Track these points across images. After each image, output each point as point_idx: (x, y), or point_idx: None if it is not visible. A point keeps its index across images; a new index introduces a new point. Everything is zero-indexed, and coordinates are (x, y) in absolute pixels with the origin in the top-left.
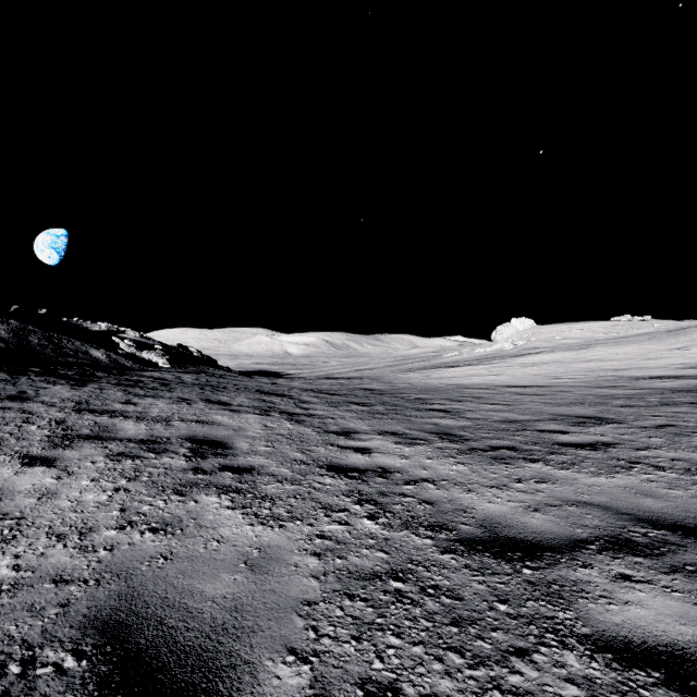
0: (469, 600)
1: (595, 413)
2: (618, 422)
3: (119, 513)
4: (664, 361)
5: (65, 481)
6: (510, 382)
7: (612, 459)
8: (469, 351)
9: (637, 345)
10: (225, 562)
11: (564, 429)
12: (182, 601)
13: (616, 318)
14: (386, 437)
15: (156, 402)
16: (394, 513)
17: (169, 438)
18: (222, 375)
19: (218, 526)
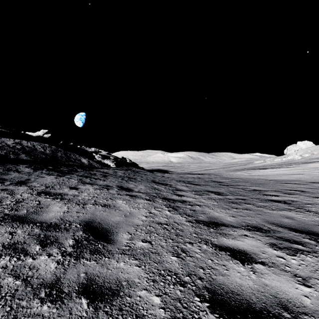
0: None
1: None
2: None
3: None
4: None
5: None
6: (315, 180)
7: None
8: (271, 160)
9: None
10: None
11: None
12: None
13: None
14: (255, 234)
15: (90, 188)
16: None
17: (71, 223)
18: (138, 171)
19: None
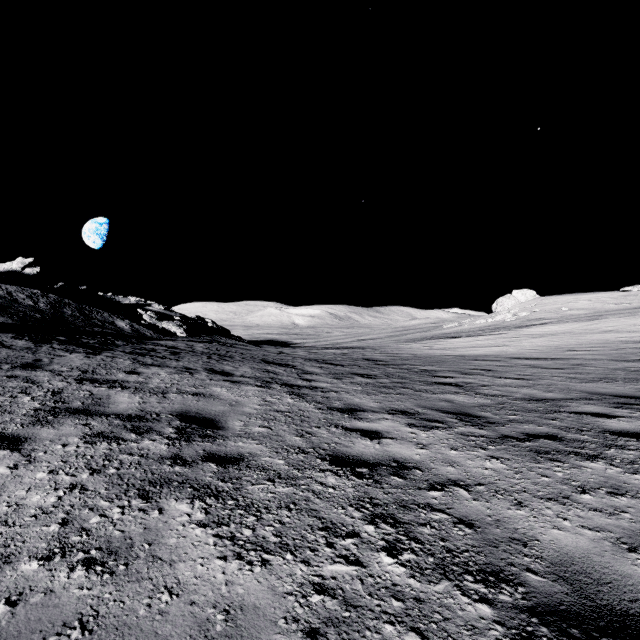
0: None
1: (636, 391)
2: None
3: (57, 528)
4: None
5: (19, 473)
6: (519, 354)
7: None
8: (470, 322)
9: None
10: None
11: (608, 412)
12: None
13: (627, 288)
14: (396, 417)
15: (159, 371)
16: (423, 543)
17: (159, 414)
18: (233, 344)
19: (177, 559)
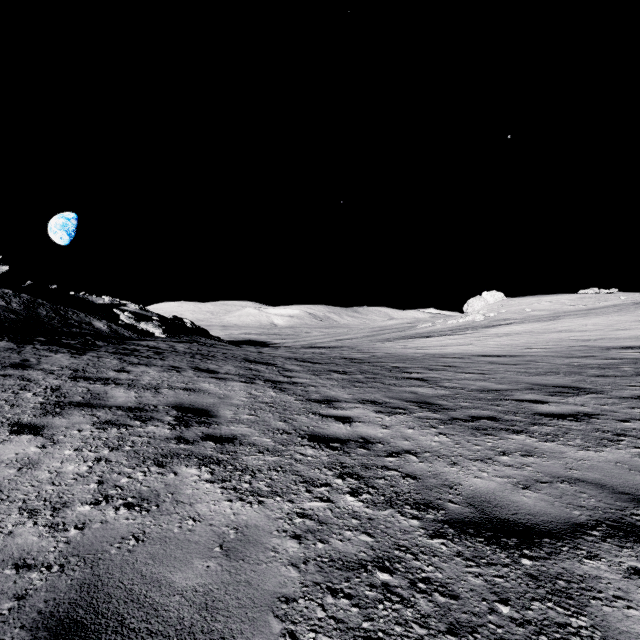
0: (466, 599)
1: (571, 382)
2: (596, 391)
3: (96, 486)
4: (634, 331)
5: (49, 451)
6: (483, 352)
7: (597, 430)
8: (443, 322)
9: (606, 317)
10: (200, 545)
11: (543, 399)
12: (148, 595)
13: (584, 291)
14: (366, 405)
15: (148, 370)
16: (378, 488)
17: (156, 405)
18: (213, 344)
19: (195, 502)
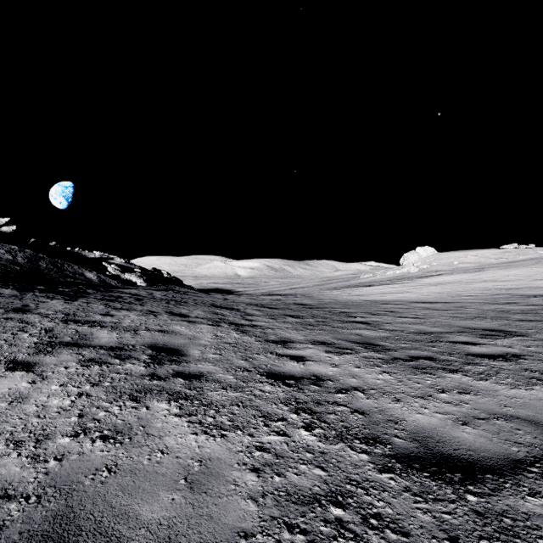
0: (417, 536)
1: (498, 326)
2: (521, 334)
3: (76, 419)
4: None
5: (38, 386)
6: (418, 299)
7: (525, 370)
8: (382, 273)
9: (525, 268)
10: (166, 477)
11: (474, 341)
12: (116, 527)
13: (505, 246)
14: (317, 346)
15: (129, 314)
16: (329, 423)
17: (134, 345)
18: (186, 292)
19: (164, 435)
